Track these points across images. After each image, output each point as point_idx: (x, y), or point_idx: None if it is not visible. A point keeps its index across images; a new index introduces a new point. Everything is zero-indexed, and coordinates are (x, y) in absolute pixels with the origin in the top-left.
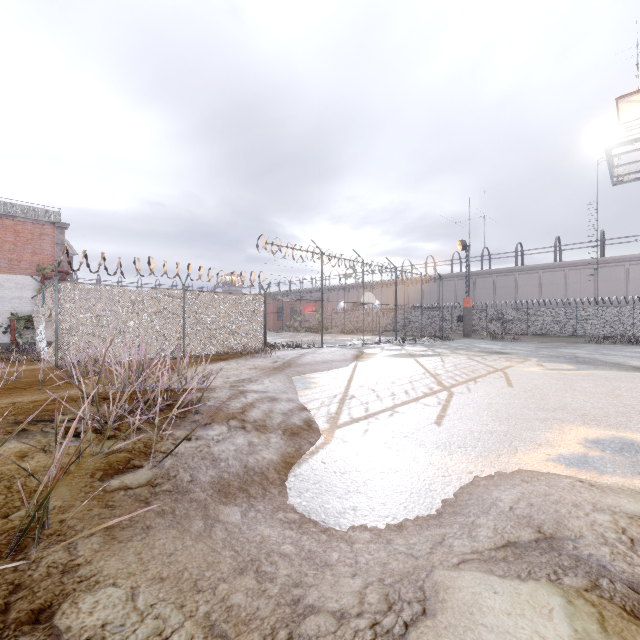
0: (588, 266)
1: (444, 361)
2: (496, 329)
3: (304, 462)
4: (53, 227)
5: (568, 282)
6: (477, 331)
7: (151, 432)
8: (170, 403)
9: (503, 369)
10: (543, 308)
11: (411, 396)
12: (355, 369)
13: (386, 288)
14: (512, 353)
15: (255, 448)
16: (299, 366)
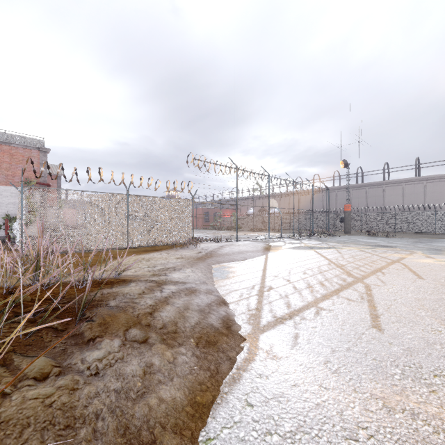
0: (443, 179)
1: (341, 253)
2: (369, 228)
3: (222, 402)
4: (38, 151)
5: (426, 192)
6: (354, 229)
7: None
8: (57, 306)
9: (399, 260)
10: (407, 212)
11: (328, 288)
12: (267, 259)
13: (283, 198)
14: (394, 246)
15: (151, 380)
16: (219, 256)
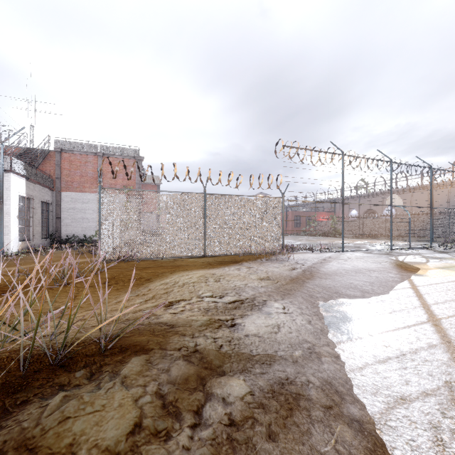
0: None
1: None
2: None
3: None
4: (134, 160)
5: None
6: None
7: None
8: None
9: None
10: None
11: None
12: (418, 290)
13: (401, 196)
14: None
15: None
16: (325, 278)
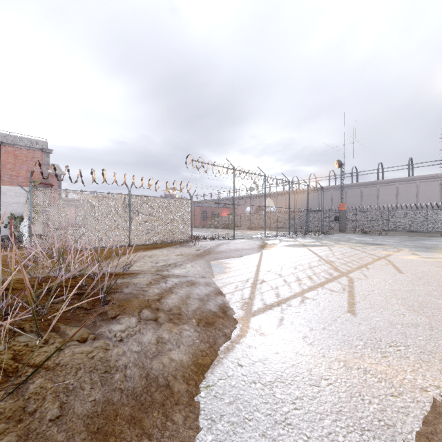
0: (435, 179)
1: (332, 250)
2: (363, 226)
3: (218, 364)
4: (41, 152)
5: (419, 191)
6: (349, 228)
7: (32, 335)
8: (82, 291)
9: (385, 257)
10: (400, 211)
11: (315, 281)
12: (261, 256)
13: (280, 197)
14: (384, 244)
15: (163, 347)
16: (216, 253)
